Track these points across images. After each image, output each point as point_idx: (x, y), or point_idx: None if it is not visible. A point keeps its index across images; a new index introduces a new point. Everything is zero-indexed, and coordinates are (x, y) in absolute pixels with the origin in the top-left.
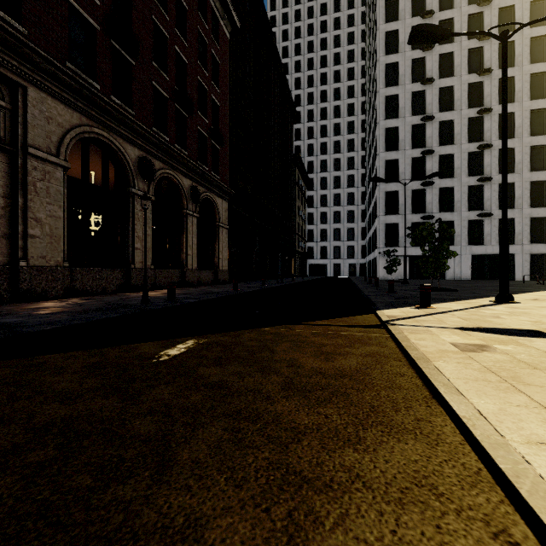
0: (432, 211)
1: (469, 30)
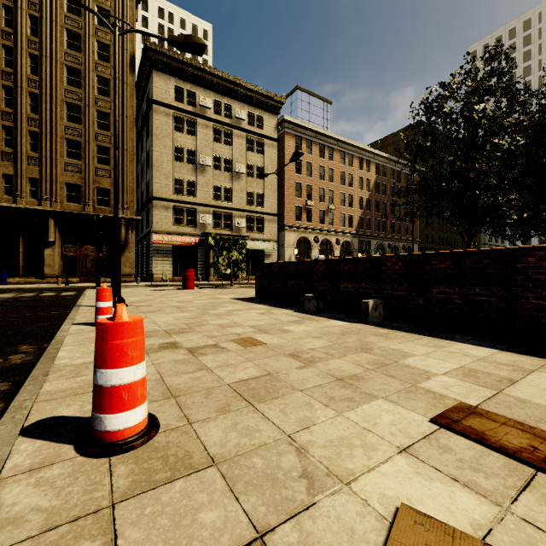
0: None
1: None
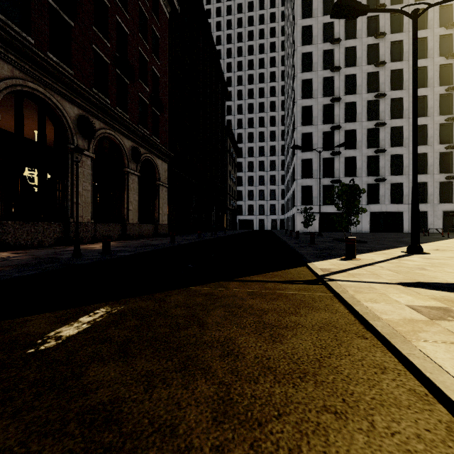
0: (339, 176)
1: (368, 29)
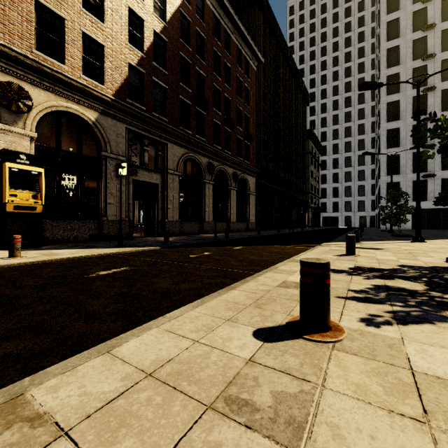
0: (434, 169)
1: None
